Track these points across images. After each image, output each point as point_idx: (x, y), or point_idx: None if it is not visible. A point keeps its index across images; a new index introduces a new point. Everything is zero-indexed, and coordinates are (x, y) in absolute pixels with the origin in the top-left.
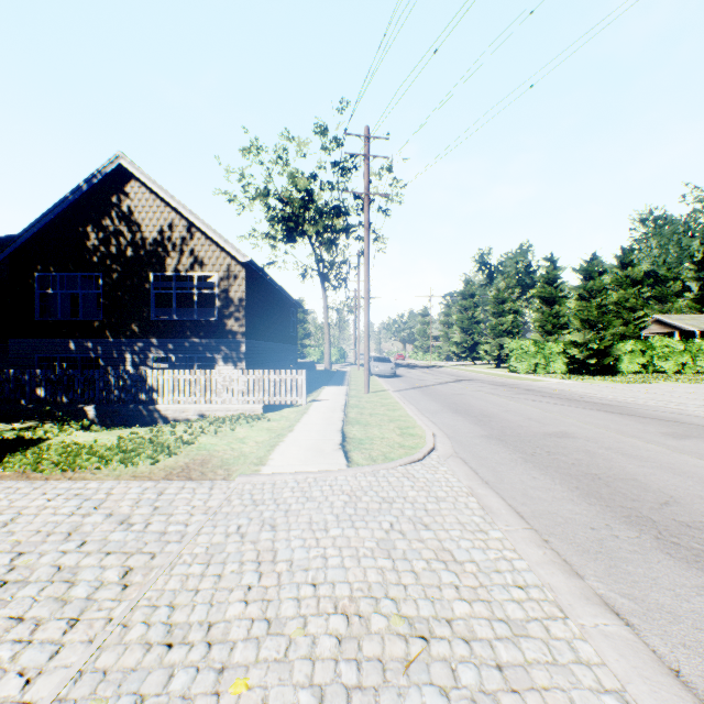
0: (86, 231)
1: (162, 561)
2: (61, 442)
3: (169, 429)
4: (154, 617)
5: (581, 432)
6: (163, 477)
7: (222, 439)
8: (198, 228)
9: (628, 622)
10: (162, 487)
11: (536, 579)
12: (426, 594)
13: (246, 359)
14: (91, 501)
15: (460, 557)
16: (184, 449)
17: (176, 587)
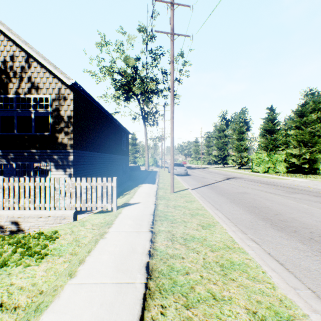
0: None
1: None
2: None
3: None
4: None
5: None
6: None
7: None
8: (34, 58)
9: None
10: None
11: None
12: None
13: (75, 165)
14: None
15: None
16: None
17: None
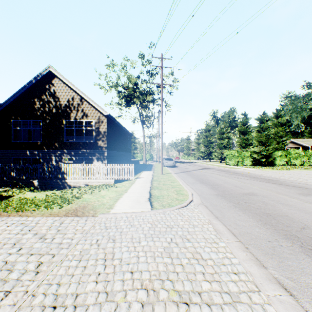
0: (34, 101)
1: (57, 259)
2: (19, 197)
3: (70, 191)
4: (49, 290)
5: (260, 193)
6: (64, 215)
7: (94, 196)
8: (85, 99)
9: (291, 293)
10: (63, 220)
11: (243, 269)
12: (188, 277)
13: (107, 159)
14: (28, 226)
15: (205, 256)
16: (75, 201)
17: (62, 273)
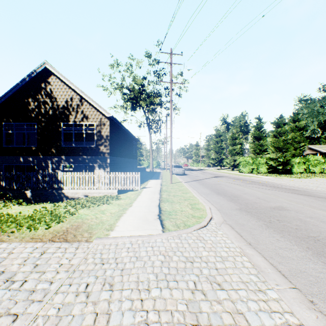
0: (28, 101)
1: (19, 325)
2: (0, 213)
3: (64, 205)
4: None
5: (290, 207)
6: (49, 239)
7: (92, 211)
8: (85, 99)
9: None
10: (46, 247)
11: None
12: None
13: (110, 166)
14: None
15: (253, 322)
16: (68, 218)
17: None
